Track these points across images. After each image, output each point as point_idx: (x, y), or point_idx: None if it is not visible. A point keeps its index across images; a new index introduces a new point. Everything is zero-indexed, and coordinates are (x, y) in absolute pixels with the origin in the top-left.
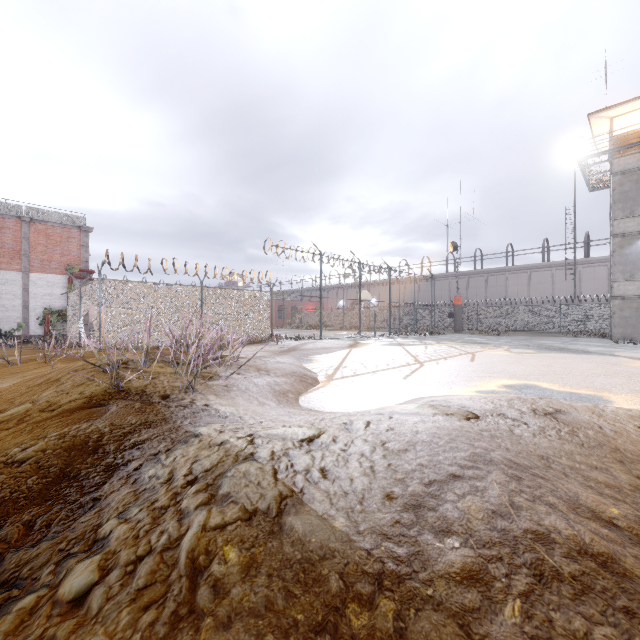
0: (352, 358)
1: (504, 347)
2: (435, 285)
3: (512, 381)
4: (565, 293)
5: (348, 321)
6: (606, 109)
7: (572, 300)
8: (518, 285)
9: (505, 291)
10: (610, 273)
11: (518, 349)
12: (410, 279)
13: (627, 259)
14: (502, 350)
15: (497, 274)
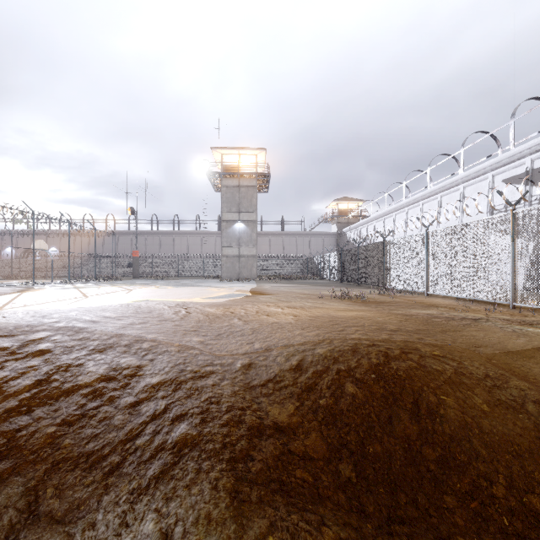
0: (23, 298)
1: (157, 286)
2: (119, 239)
3: (139, 299)
4: (208, 252)
5: (19, 270)
6: (219, 148)
7: (210, 256)
8: (181, 245)
9: (173, 248)
10: (222, 242)
11: (164, 286)
12: (93, 233)
13: (229, 235)
14: (154, 287)
15: (168, 235)
